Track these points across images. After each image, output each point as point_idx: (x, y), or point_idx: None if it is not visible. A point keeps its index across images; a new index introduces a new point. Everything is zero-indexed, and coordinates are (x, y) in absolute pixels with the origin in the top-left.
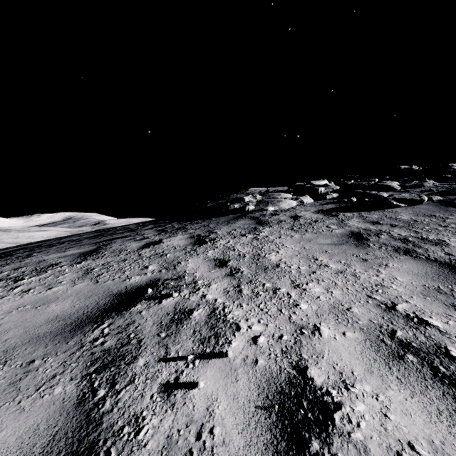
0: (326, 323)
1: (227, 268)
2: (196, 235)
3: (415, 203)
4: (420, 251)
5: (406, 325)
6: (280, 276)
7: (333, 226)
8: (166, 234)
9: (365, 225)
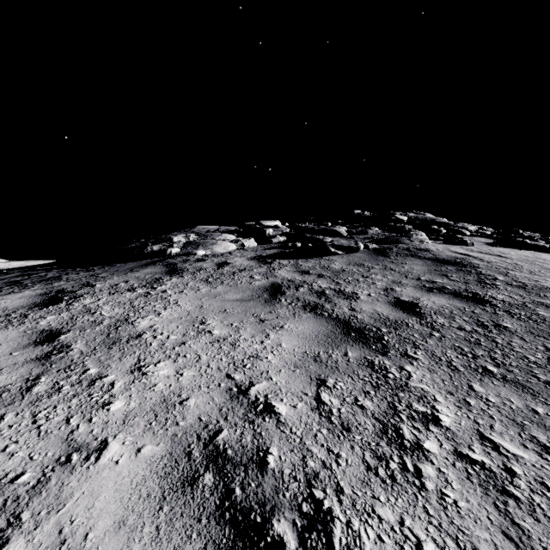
0: (128, 432)
1: (49, 346)
2: (56, 290)
3: (352, 251)
4: (328, 306)
5: (242, 419)
6: (126, 354)
7: (257, 276)
8: (11, 288)
9: (292, 275)
